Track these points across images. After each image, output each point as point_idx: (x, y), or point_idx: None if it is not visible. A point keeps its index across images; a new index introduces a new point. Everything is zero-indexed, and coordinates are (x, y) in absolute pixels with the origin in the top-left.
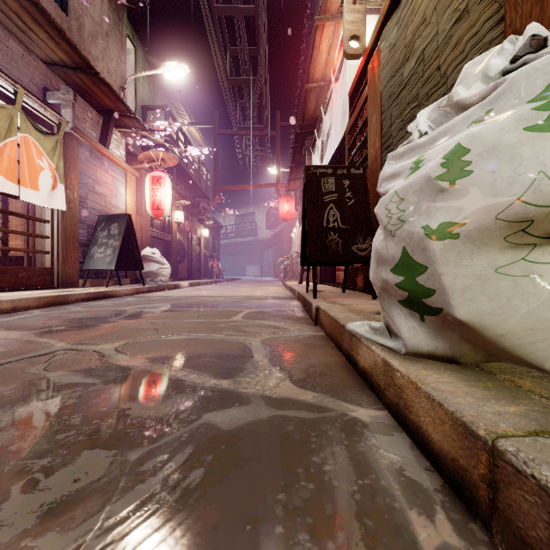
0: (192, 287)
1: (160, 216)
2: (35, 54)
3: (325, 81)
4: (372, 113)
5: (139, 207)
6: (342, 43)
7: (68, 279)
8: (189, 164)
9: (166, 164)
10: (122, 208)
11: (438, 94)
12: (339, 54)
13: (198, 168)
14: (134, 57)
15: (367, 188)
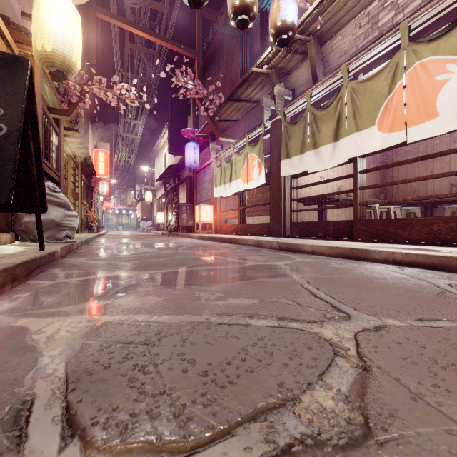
0: None
1: None
2: None
3: None
4: None
5: None
6: None
7: None
8: None
9: None
10: None
11: None
12: None
13: None
14: None
15: None
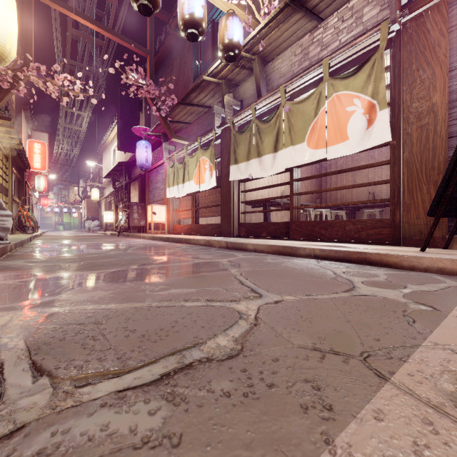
0: None
1: None
2: None
3: None
4: None
5: None
6: None
7: (416, 234)
8: None
9: None
10: None
11: None
12: None
13: None
14: None
15: None
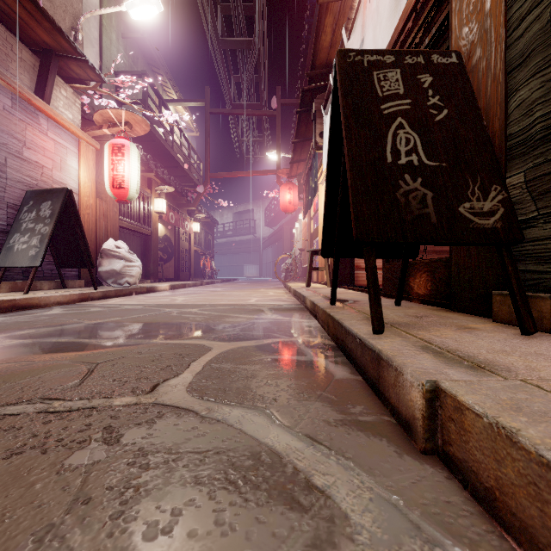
0: (174, 290)
1: (123, 197)
2: None
3: None
4: None
5: (103, 189)
6: None
7: None
8: (176, 148)
9: (134, 132)
10: (73, 186)
11: None
12: None
13: (188, 154)
14: (98, 1)
15: (472, 89)
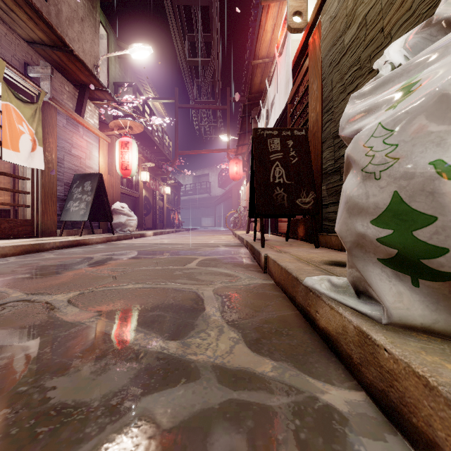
0: (156, 236)
1: (128, 175)
2: (18, 34)
3: (269, 58)
4: (313, 81)
5: (111, 168)
6: (285, 21)
7: (46, 229)
8: (154, 133)
9: (133, 131)
10: (95, 168)
11: (382, 54)
12: (282, 31)
13: (162, 136)
14: (106, 40)
15: (309, 148)
